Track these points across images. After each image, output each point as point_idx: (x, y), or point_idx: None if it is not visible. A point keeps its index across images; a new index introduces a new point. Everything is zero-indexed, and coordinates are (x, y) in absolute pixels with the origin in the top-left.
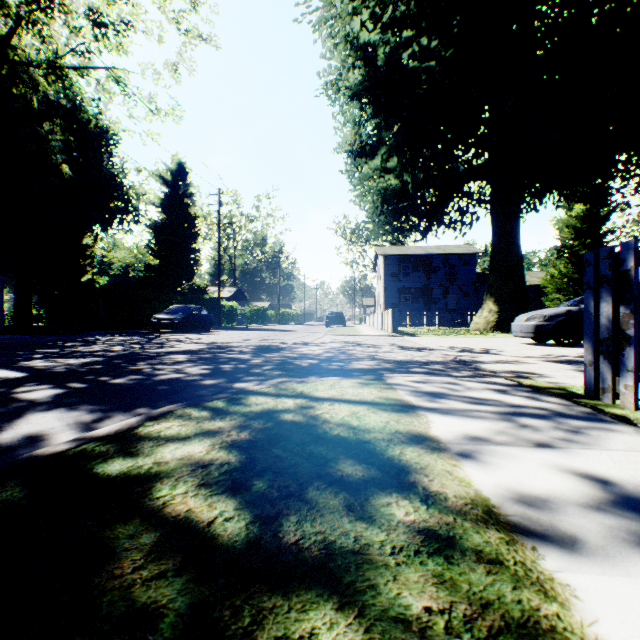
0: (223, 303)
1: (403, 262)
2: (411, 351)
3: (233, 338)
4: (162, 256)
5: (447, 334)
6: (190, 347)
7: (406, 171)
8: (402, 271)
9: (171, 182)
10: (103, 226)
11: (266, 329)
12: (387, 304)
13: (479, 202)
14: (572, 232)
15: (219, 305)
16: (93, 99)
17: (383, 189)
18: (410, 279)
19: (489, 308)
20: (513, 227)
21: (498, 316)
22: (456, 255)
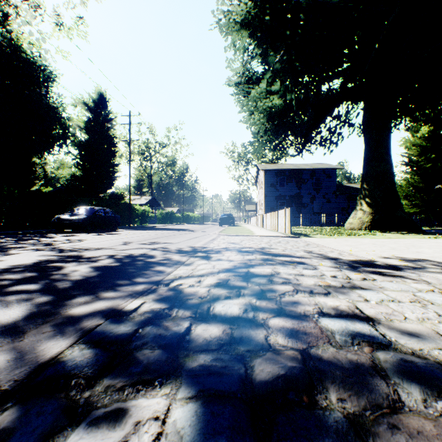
0: (136, 207)
1: (280, 175)
2: (383, 277)
3: (116, 240)
4: (86, 169)
5: (339, 234)
6: (8, 262)
7: (288, 92)
8: (279, 182)
9: (93, 108)
10: (46, 148)
11: (168, 228)
12: (267, 208)
13: (346, 123)
14: (418, 149)
15: (130, 208)
16: (33, 44)
17: (269, 108)
18: (285, 189)
19: (363, 210)
20: (385, 138)
21: (372, 217)
22: (321, 170)
